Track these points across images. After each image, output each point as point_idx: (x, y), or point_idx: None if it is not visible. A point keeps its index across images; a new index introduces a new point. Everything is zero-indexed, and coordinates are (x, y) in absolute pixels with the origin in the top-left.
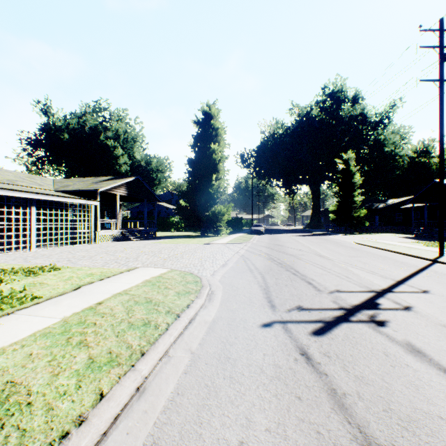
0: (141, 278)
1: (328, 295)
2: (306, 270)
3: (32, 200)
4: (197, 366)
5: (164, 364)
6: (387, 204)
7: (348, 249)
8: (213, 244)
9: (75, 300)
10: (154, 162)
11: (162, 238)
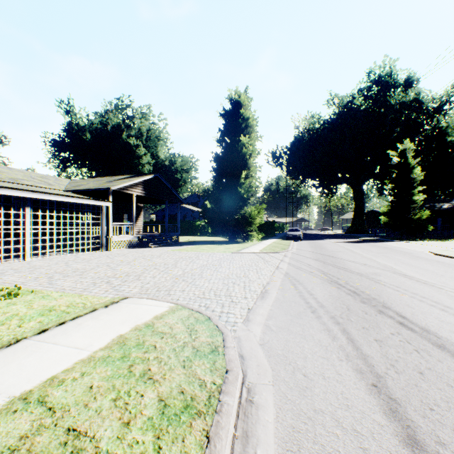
0: (114, 330)
1: None
2: (418, 314)
3: (27, 199)
4: None
5: None
6: None
7: (435, 263)
8: (243, 253)
9: None
10: (178, 160)
11: (185, 244)
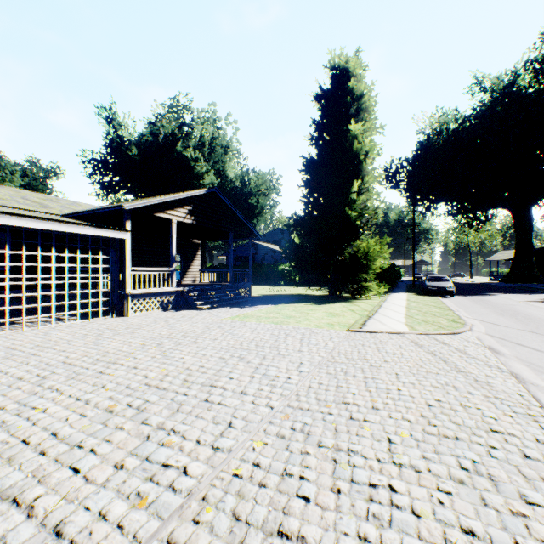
0: None
1: None
2: None
3: None
4: None
5: None
6: None
7: None
8: (375, 333)
9: None
10: (253, 179)
11: (258, 302)
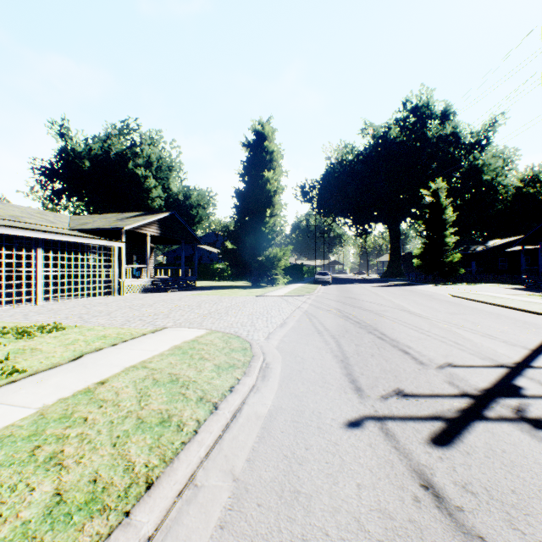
0: (169, 343)
1: (438, 371)
2: (395, 333)
3: (38, 240)
4: (243, 510)
5: (185, 505)
6: (488, 246)
7: (444, 303)
8: (267, 296)
9: (69, 376)
10: (194, 195)
11: (203, 289)
